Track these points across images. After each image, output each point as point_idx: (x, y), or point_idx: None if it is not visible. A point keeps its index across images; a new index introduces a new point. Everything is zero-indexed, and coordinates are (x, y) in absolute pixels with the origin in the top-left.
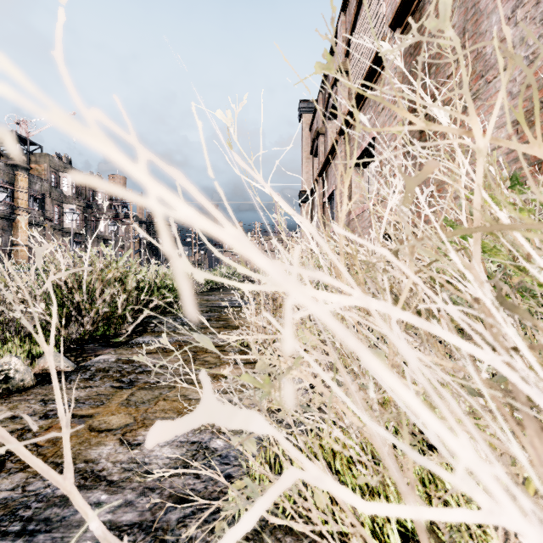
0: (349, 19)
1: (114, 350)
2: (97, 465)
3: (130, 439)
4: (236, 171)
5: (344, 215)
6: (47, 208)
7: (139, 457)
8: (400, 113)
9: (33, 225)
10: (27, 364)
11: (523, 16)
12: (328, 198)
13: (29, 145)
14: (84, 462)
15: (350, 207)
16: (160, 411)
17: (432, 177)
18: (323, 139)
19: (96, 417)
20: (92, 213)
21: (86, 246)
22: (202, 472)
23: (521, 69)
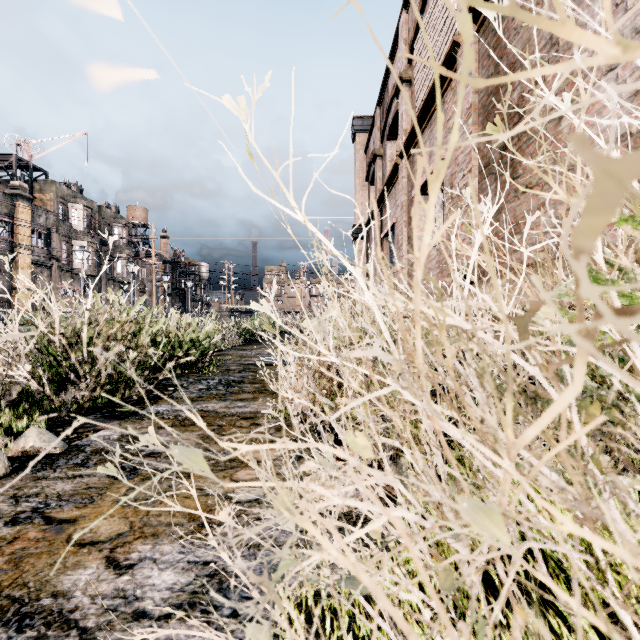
0: (413, 17)
1: (119, 424)
2: (68, 601)
3: (120, 558)
4: (253, 188)
5: (426, 253)
6: (53, 245)
7: (129, 588)
8: (558, 32)
9: (37, 265)
10: (4, 443)
11: (635, 1)
12: (387, 234)
13: (32, 170)
14: (51, 597)
15: (439, 238)
16: (167, 514)
17: (549, 196)
18: (381, 163)
19: (80, 522)
20: (106, 251)
21: (100, 290)
22: (204, 634)
23: (633, 69)
